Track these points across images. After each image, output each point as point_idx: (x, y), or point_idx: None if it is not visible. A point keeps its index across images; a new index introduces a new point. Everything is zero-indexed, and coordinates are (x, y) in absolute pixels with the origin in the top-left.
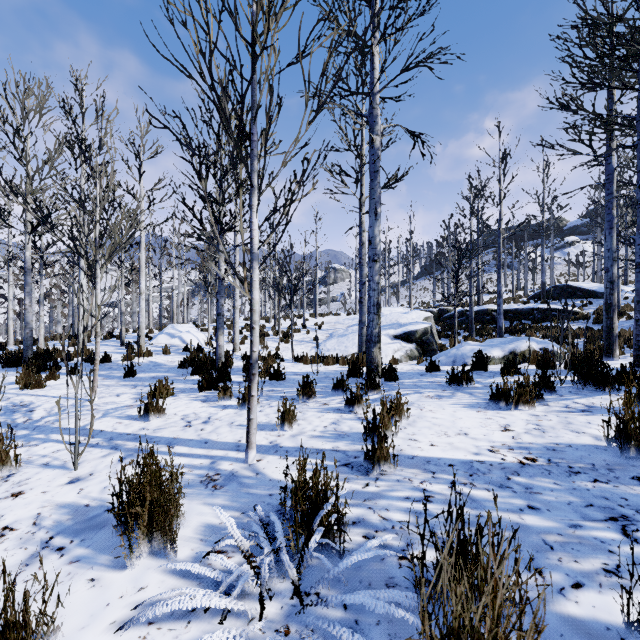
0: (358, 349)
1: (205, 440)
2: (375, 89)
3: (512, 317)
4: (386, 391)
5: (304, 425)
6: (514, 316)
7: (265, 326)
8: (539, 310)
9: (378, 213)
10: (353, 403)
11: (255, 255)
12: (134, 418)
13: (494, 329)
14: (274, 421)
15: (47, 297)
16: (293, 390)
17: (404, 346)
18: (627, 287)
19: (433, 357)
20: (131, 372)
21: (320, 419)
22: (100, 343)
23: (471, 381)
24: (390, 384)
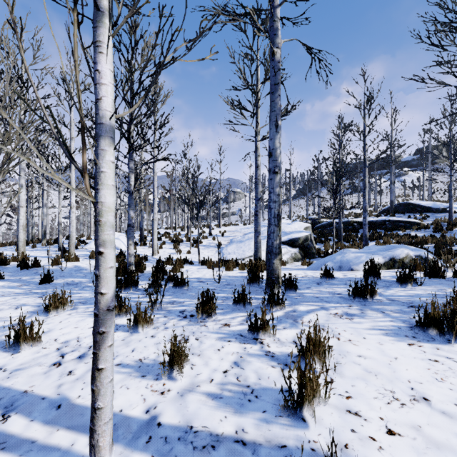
0: (254, 254)
1: (60, 400)
2: (276, 2)
3: (369, 227)
4: (289, 305)
5: (198, 367)
6: (370, 226)
7: (180, 234)
8: (390, 221)
9: (279, 125)
10: (258, 329)
11: (104, 128)
12: (5, 346)
13: (357, 236)
14: (163, 357)
15: (14, 211)
16: (194, 302)
17: (290, 250)
18: (454, 204)
19: (319, 262)
20: (47, 278)
21: (219, 354)
22: (43, 248)
23: (374, 294)
24: (291, 295)
